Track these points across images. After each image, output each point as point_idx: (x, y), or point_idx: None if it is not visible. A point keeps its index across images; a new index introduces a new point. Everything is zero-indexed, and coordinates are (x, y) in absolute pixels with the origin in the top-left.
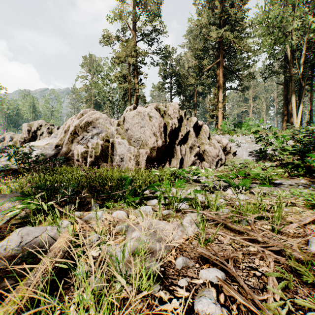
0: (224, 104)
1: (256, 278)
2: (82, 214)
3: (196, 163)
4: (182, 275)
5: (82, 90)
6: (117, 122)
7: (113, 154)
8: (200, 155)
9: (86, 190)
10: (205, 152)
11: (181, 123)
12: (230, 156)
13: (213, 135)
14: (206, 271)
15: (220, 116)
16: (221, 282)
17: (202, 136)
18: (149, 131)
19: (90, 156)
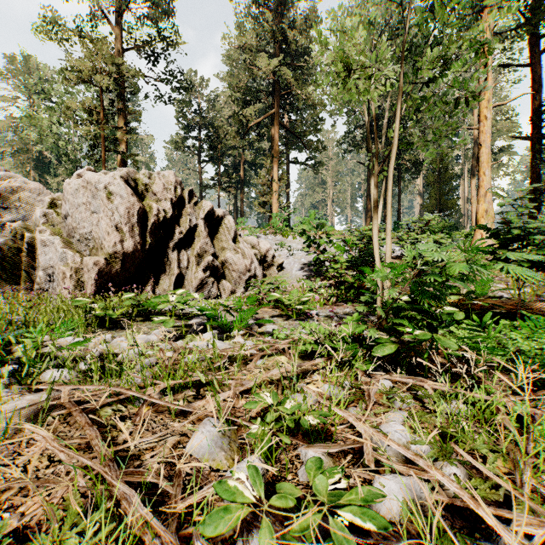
0: (287, 186)
1: None
2: None
3: (207, 283)
4: None
5: (5, 127)
6: (50, 199)
7: (36, 267)
8: (215, 269)
9: None
10: (227, 263)
11: (181, 210)
12: (273, 270)
13: (257, 235)
14: None
15: (275, 204)
16: None
17: (223, 236)
18: (107, 222)
19: None
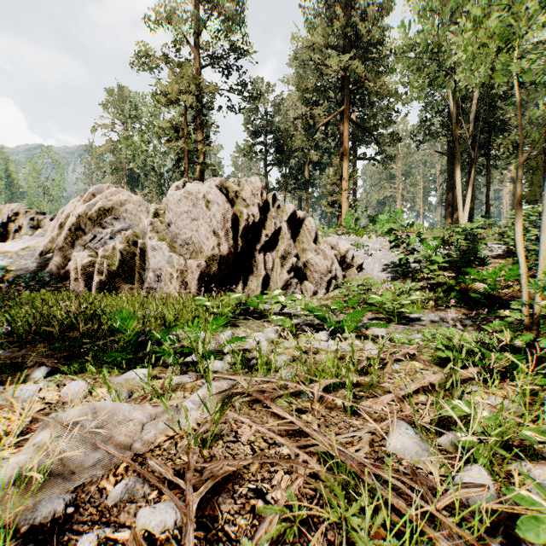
0: (354, 184)
1: (252, 515)
2: (4, 391)
3: (291, 284)
4: (105, 522)
5: (105, 150)
6: (154, 210)
7: (145, 269)
8: (298, 270)
9: (44, 339)
10: (308, 265)
11: (266, 214)
12: (353, 271)
13: (330, 235)
14: (148, 511)
15: (344, 203)
16: (132, 543)
17: (304, 237)
18: (206, 227)
19: (99, 271)
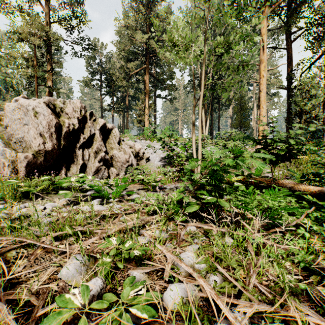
0: (154, 111)
1: None
2: None
3: (101, 169)
4: None
5: None
6: None
7: None
8: (106, 160)
9: None
10: (114, 157)
11: (85, 124)
12: (143, 161)
13: (135, 140)
14: None
15: (146, 122)
16: None
17: (112, 140)
18: (34, 130)
19: None
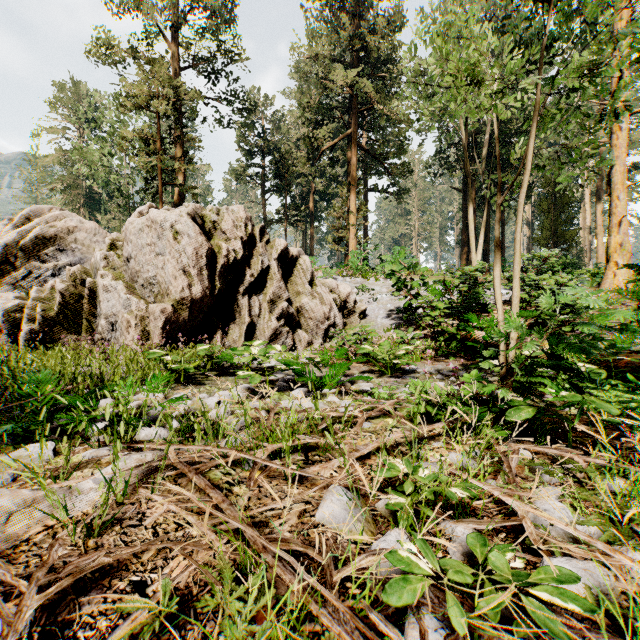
0: (365, 218)
1: (119, 614)
2: None
3: (281, 333)
4: None
5: (54, 161)
6: (110, 240)
7: (97, 315)
8: (290, 316)
9: None
10: (303, 310)
11: (252, 250)
12: (355, 318)
13: (333, 276)
14: None
15: (352, 240)
16: None
17: (298, 279)
18: (174, 264)
19: (30, 318)
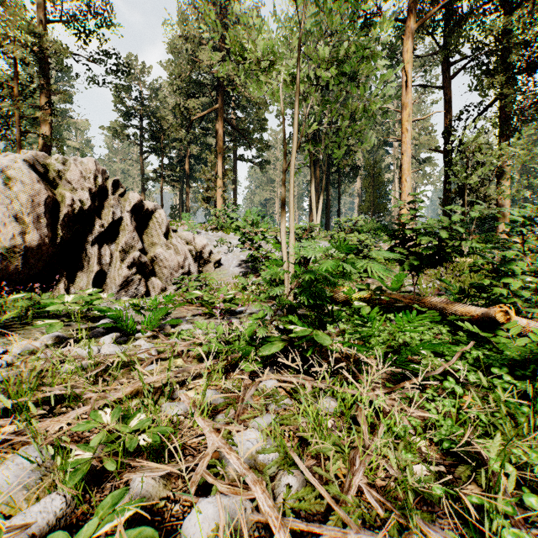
0: (234, 183)
1: None
2: None
3: (133, 280)
4: None
5: None
6: None
7: None
8: (142, 265)
9: None
10: (157, 260)
11: (104, 201)
12: (210, 267)
13: (198, 230)
14: None
15: (219, 200)
16: None
17: (154, 230)
18: (4, 211)
19: None
